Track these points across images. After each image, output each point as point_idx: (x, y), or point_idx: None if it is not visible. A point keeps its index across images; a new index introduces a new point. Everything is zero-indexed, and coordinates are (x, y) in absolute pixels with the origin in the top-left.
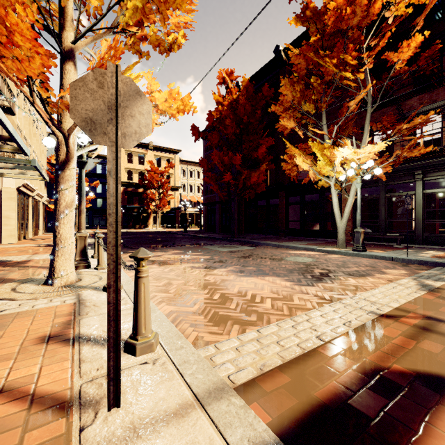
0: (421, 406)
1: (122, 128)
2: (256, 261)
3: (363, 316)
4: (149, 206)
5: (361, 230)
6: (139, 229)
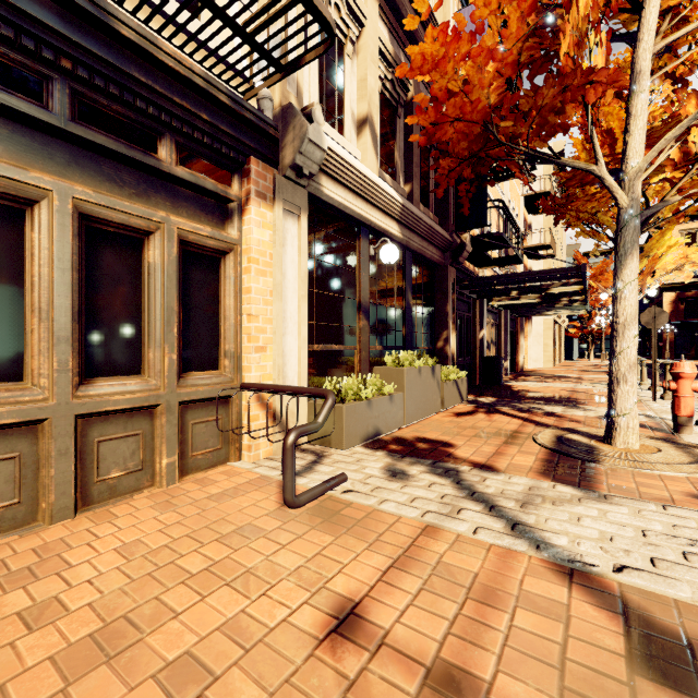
0: None
1: (656, 323)
2: None
3: None
4: None
5: None
6: None
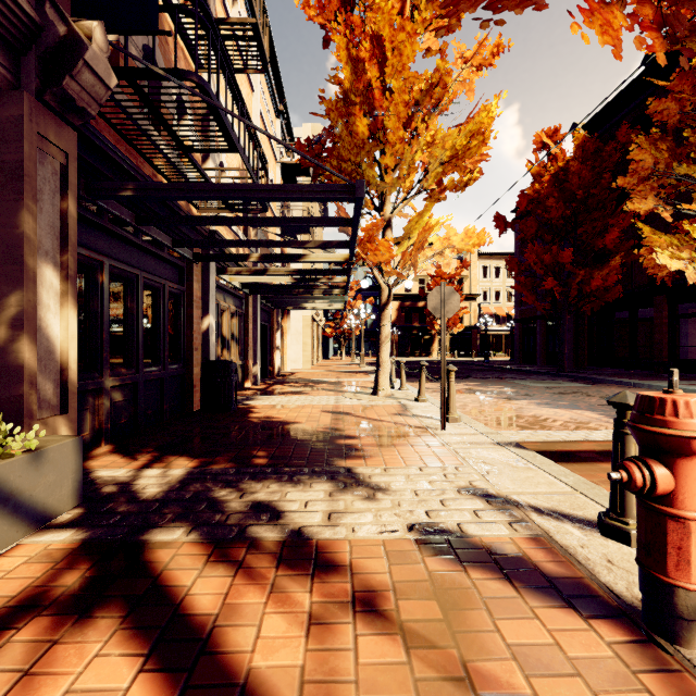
0: None
1: (446, 309)
2: (575, 398)
3: None
4: (433, 326)
5: None
6: (419, 357)
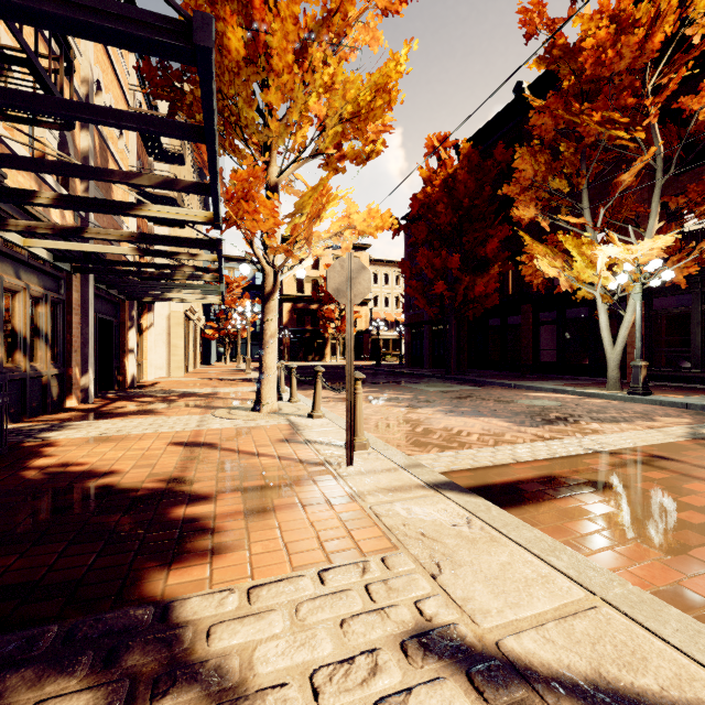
0: (573, 491)
1: (354, 292)
2: (474, 403)
3: (576, 451)
4: (327, 329)
5: (641, 363)
6: (312, 361)
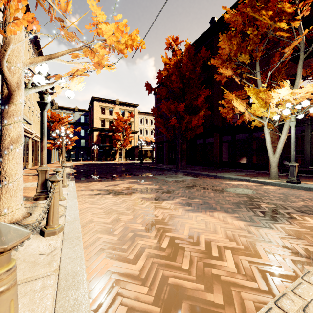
0: None
1: None
2: (200, 192)
3: None
4: (116, 145)
5: (295, 164)
6: (109, 161)
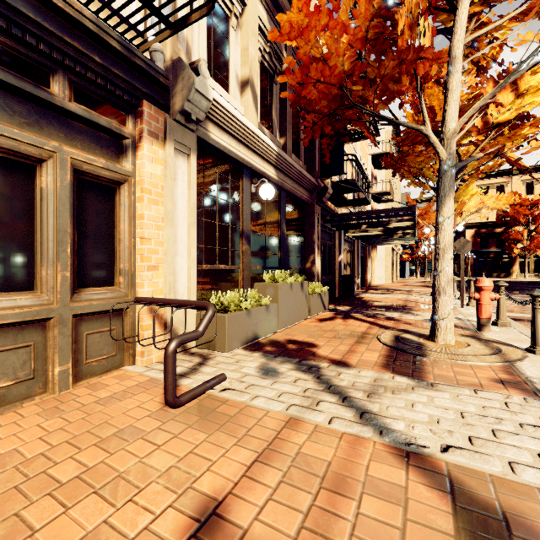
0: None
1: (464, 250)
2: None
3: None
4: (512, 249)
5: None
6: (496, 278)
